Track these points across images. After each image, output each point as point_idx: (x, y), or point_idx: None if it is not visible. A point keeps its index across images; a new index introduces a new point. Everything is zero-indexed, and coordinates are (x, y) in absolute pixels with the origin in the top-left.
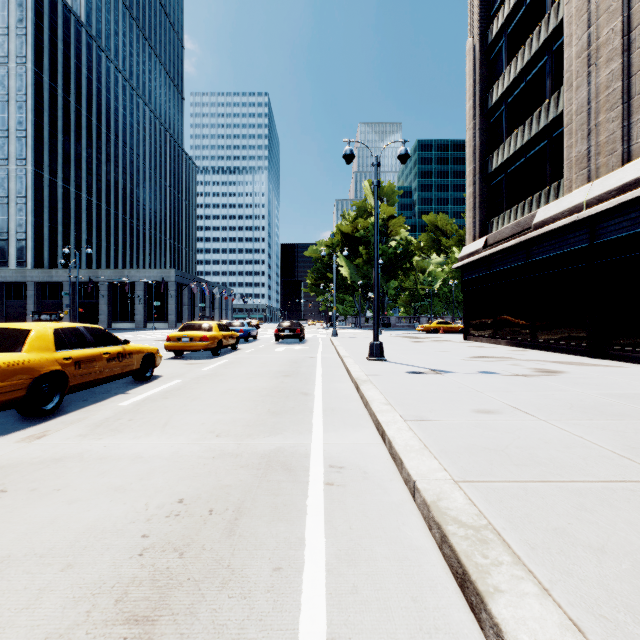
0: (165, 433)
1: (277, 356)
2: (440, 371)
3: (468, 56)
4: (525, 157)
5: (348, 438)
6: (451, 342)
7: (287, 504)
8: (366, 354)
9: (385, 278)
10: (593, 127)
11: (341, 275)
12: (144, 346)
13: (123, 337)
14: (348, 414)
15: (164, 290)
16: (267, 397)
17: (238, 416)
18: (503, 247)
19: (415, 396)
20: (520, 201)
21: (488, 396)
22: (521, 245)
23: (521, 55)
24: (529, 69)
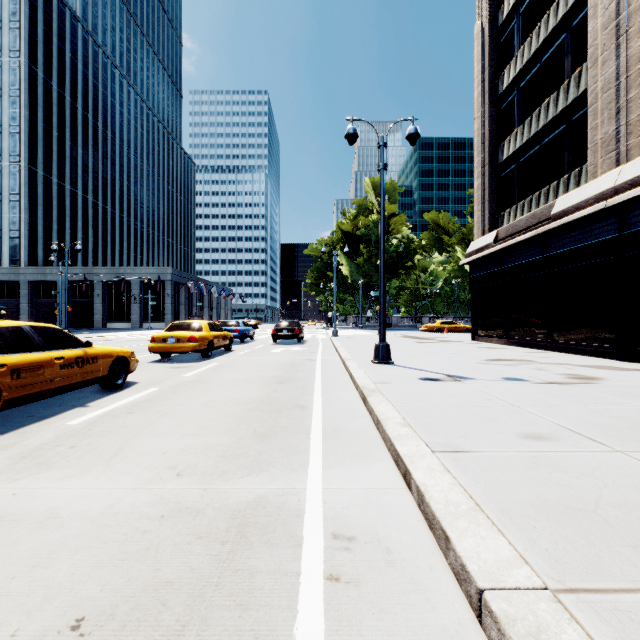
0: (108, 470)
1: (273, 358)
2: (458, 377)
3: (476, 40)
4: (540, 144)
5: (357, 479)
6: (459, 343)
7: (260, 634)
8: (370, 356)
9: (386, 277)
10: (623, 104)
11: (341, 274)
12: (114, 349)
13: (114, 337)
14: (355, 437)
15: (161, 289)
16: (255, 412)
17: (213, 441)
18: (517, 241)
19: (438, 412)
20: (534, 192)
21: (529, 412)
22: (537, 238)
23: (536, 34)
24: (545, 49)
